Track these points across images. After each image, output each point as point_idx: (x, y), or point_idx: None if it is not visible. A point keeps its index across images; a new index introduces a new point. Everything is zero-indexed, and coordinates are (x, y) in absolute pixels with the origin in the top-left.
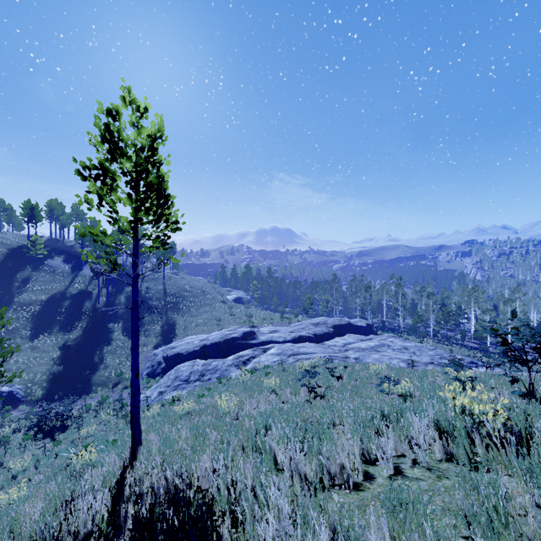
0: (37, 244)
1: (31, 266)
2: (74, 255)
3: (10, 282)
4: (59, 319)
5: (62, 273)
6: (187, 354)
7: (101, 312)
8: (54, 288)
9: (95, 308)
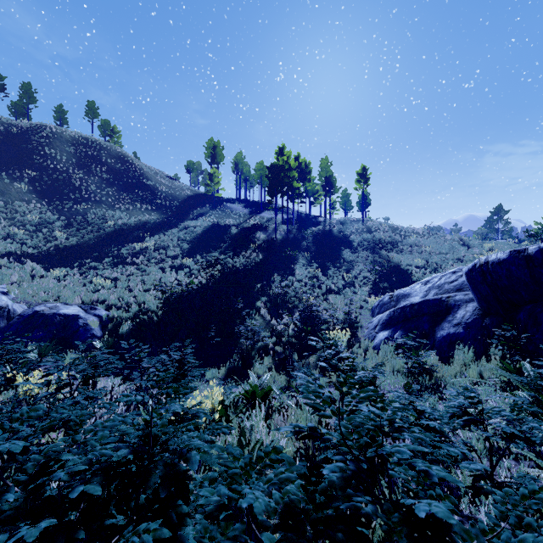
0: (215, 178)
1: (210, 206)
2: (254, 204)
3: (186, 216)
4: (222, 246)
5: (239, 214)
6: None
7: (277, 245)
8: (227, 222)
9: (270, 241)
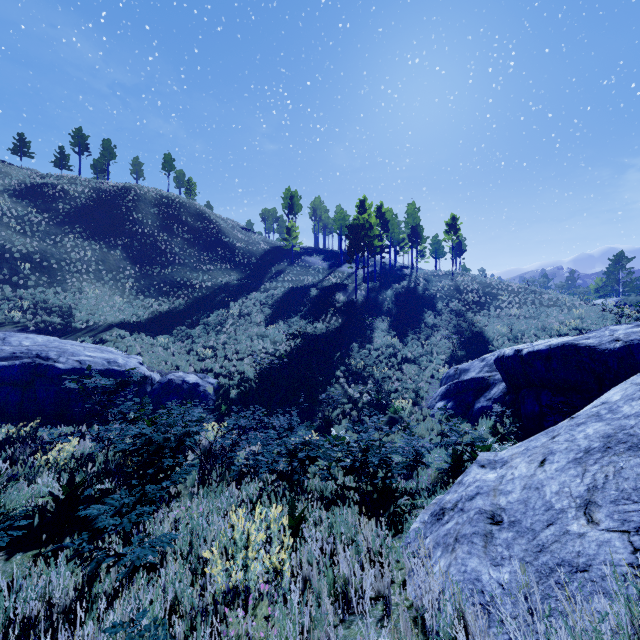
0: (292, 232)
1: (288, 261)
2: (334, 255)
3: (264, 274)
4: (303, 310)
5: (318, 269)
6: (623, 347)
7: (357, 308)
8: (305, 281)
9: (350, 303)
